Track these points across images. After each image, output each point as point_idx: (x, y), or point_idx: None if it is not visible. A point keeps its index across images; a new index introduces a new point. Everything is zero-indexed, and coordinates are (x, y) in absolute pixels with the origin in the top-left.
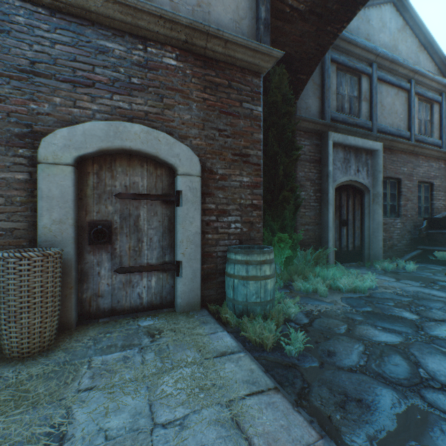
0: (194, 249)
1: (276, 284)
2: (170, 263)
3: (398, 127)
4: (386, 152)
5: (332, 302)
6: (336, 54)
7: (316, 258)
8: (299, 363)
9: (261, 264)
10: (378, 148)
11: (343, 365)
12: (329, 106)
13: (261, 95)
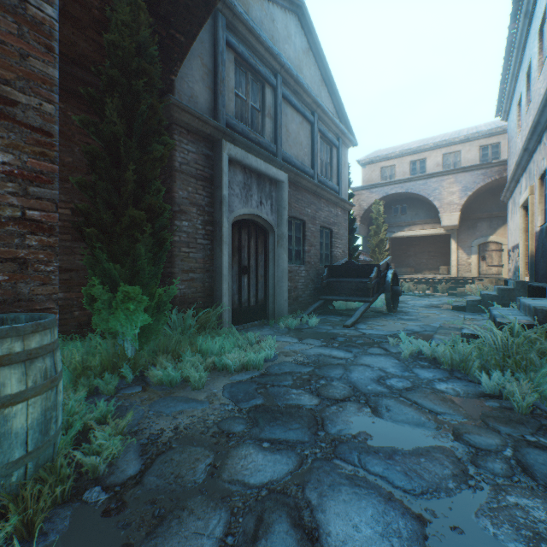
0: None
1: (113, 382)
2: None
3: (303, 161)
4: (292, 188)
5: (209, 399)
6: (235, 39)
7: (205, 320)
8: None
9: None
10: (283, 179)
11: None
12: (225, 106)
13: None
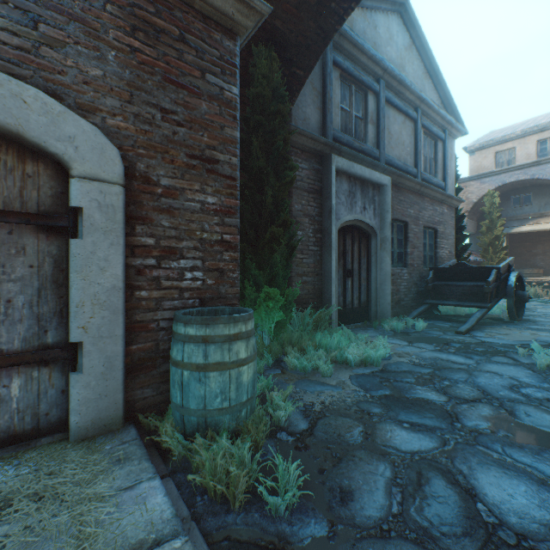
0: (108, 318)
1: (262, 363)
2: (58, 346)
3: (405, 161)
4: (393, 190)
5: (339, 385)
6: (341, 57)
7: (317, 319)
8: (292, 534)
9: (232, 341)
10: (385, 182)
11: (367, 522)
12: (332, 122)
13: (238, 68)
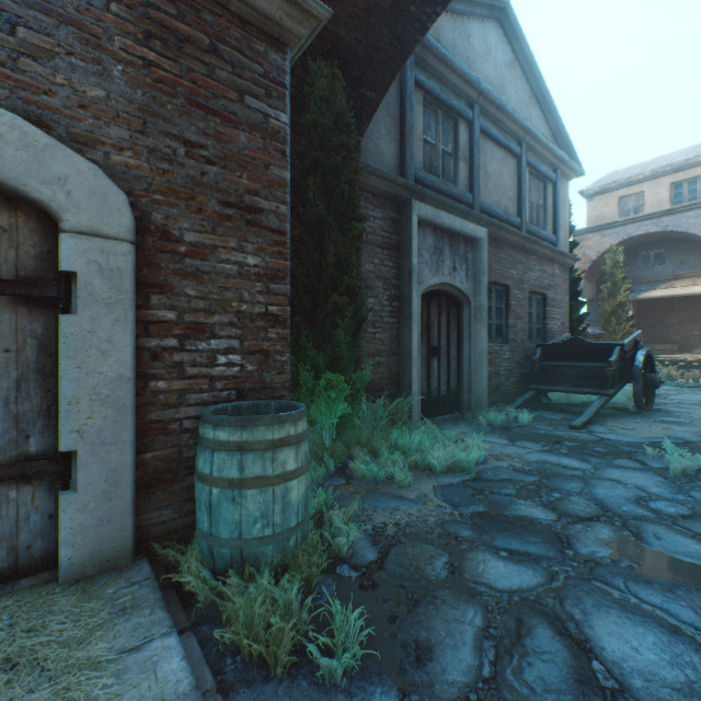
0: (113, 417)
1: (320, 471)
2: (44, 456)
3: (506, 208)
4: (491, 245)
5: (420, 499)
6: (424, 75)
7: (393, 411)
8: None
9: (276, 448)
10: (481, 235)
11: (450, 690)
12: (413, 159)
13: (288, 90)
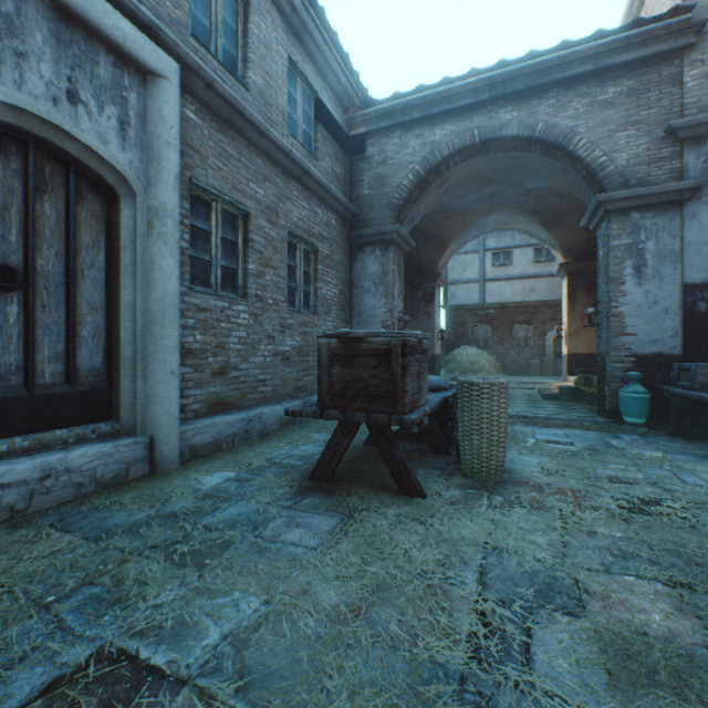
0: None
1: None
2: None
3: None
4: None
5: None
6: None
7: None
8: None
9: None
10: None
11: None
12: None
13: None
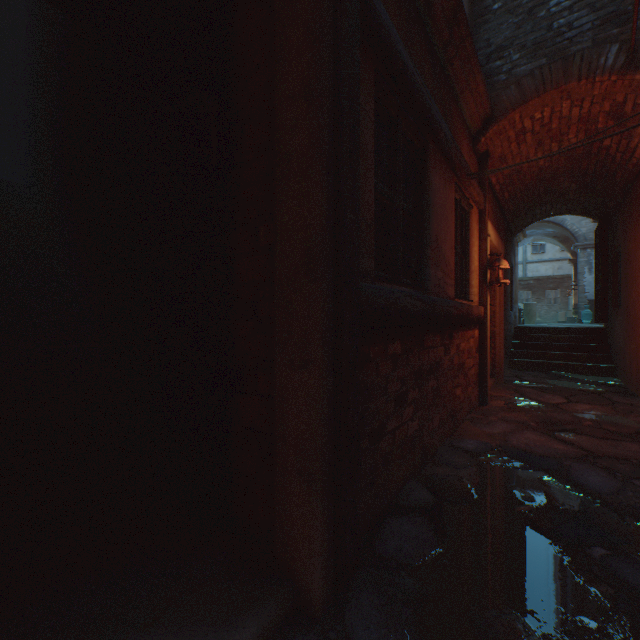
0: None
1: None
2: None
3: None
4: None
5: None
6: None
7: None
8: None
9: None
10: None
11: None
12: None
13: None
